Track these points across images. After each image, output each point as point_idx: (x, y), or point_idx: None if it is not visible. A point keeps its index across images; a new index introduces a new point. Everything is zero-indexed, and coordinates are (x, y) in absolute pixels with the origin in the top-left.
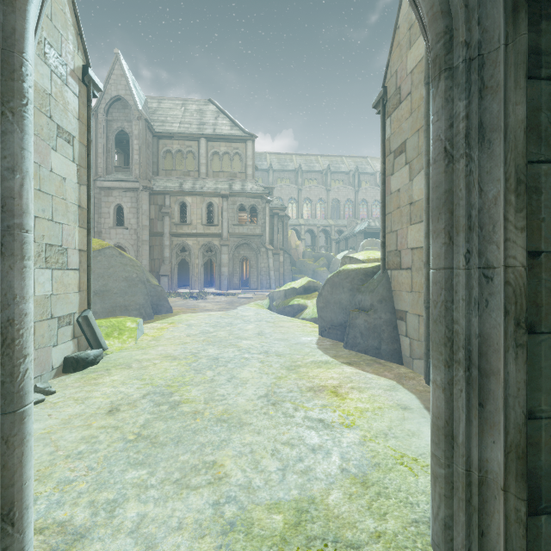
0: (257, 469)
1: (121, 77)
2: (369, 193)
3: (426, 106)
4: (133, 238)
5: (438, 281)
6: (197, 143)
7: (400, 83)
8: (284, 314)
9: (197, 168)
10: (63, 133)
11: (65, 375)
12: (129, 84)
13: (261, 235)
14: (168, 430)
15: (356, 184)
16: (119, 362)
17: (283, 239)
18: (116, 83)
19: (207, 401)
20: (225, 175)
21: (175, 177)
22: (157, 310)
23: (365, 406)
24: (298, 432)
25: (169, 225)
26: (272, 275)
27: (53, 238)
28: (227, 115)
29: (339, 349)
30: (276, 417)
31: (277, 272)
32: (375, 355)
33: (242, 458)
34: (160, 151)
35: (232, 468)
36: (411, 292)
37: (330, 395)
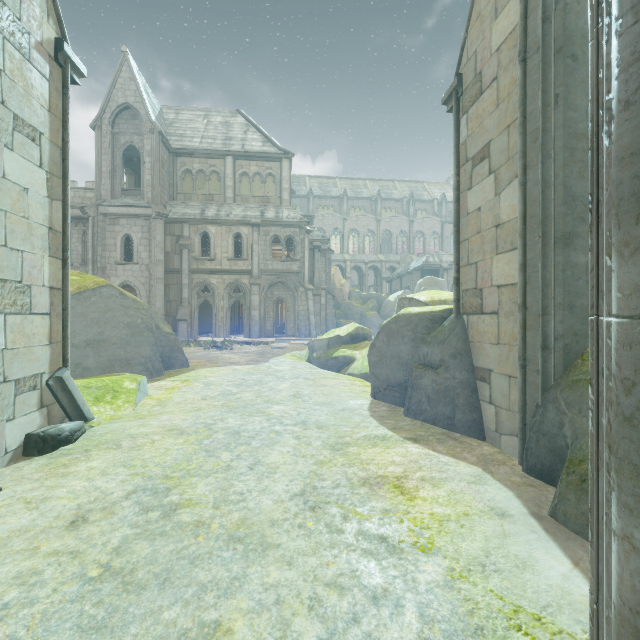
0: (286, 639)
1: (130, 81)
2: (426, 223)
3: (522, 91)
4: (145, 276)
5: (638, 340)
6: (222, 161)
7: (482, 67)
8: (327, 368)
9: (222, 191)
10: (23, 127)
11: (26, 460)
12: (139, 90)
13: (299, 272)
14: (153, 557)
15: (411, 213)
16: (105, 438)
17: (325, 277)
18: (124, 89)
19: (218, 504)
20: (256, 200)
21: (195, 203)
22: (170, 364)
23: (445, 512)
24: (349, 562)
25: (188, 259)
26: (312, 319)
27: (8, 271)
28: (259, 129)
29: (399, 417)
30: (317, 532)
31: (318, 316)
32: (447, 426)
33: (262, 615)
34: (178, 171)
35: (244, 638)
36: (498, 344)
37: (392, 492)
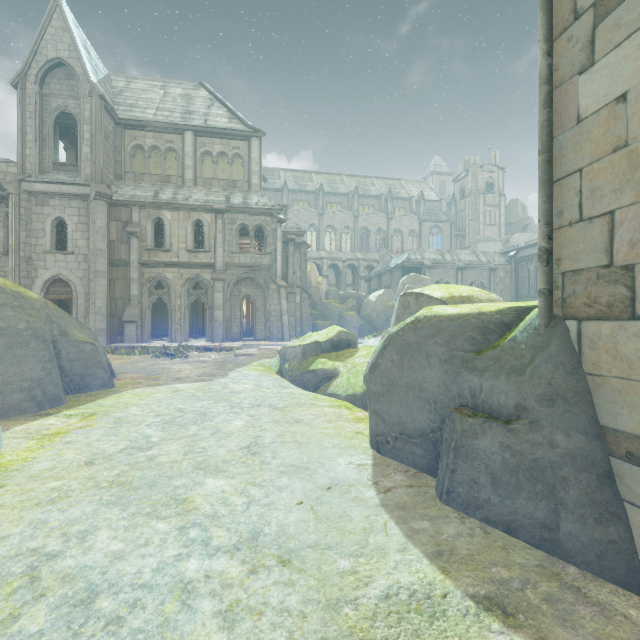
0: None
1: (63, 32)
2: (404, 221)
3: None
4: (82, 268)
5: None
6: (181, 137)
7: None
8: (302, 384)
9: (181, 172)
10: None
11: None
12: (75, 43)
13: (270, 266)
14: None
15: (389, 211)
16: None
17: (301, 274)
18: (55, 40)
19: None
20: (221, 183)
21: (148, 184)
22: (82, 384)
23: None
24: None
25: (137, 250)
26: (285, 321)
27: None
28: (224, 104)
29: (433, 507)
30: None
31: (293, 317)
32: (542, 543)
33: None
34: (126, 147)
35: None
36: None
37: None
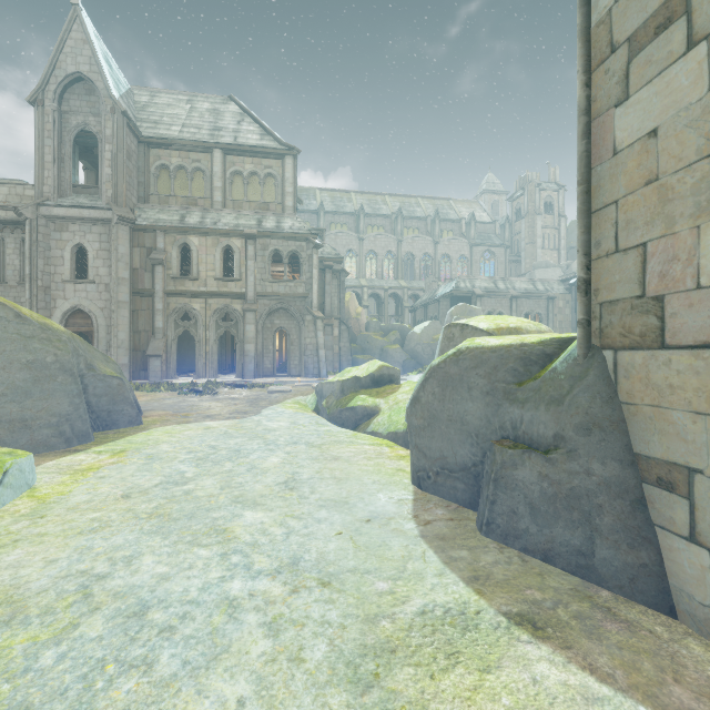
0: None
1: (83, 44)
2: (453, 246)
3: None
4: (104, 298)
5: None
6: (209, 156)
7: None
8: (340, 422)
9: (209, 194)
10: None
11: None
12: (96, 56)
13: (305, 296)
14: None
15: (436, 234)
16: None
17: (339, 304)
18: (75, 53)
19: None
20: (253, 206)
21: (173, 207)
22: (109, 421)
23: None
24: None
25: (162, 278)
26: (322, 355)
27: None
28: (256, 119)
29: (473, 538)
30: None
31: (330, 351)
32: (578, 570)
33: None
34: (150, 167)
35: None
36: None
37: None
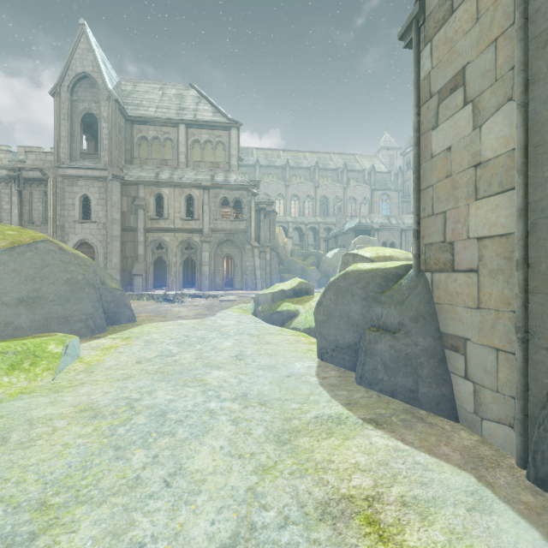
0: None
1: (88, 52)
2: (358, 190)
3: None
4: (102, 234)
5: None
6: (176, 129)
7: None
8: (271, 322)
9: (176, 157)
10: None
11: None
12: (97, 60)
13: (246, 231)
14: None
15: (345, 181)
16: None
17: (270, 236)
18: (82, 59)
19: None
20: (207, 165)
21: (150, 167)
22: (115, 319)
23: None
24: None
25: (143, 219)
26: (258, 274)
27: None
28: (209, 101)
29: (351, 385)
30: None
31: (264, 271)
32: (409, 400)
33: None
34: (134, 138)
35: None
36: (479, 309)
37: (367, 536)
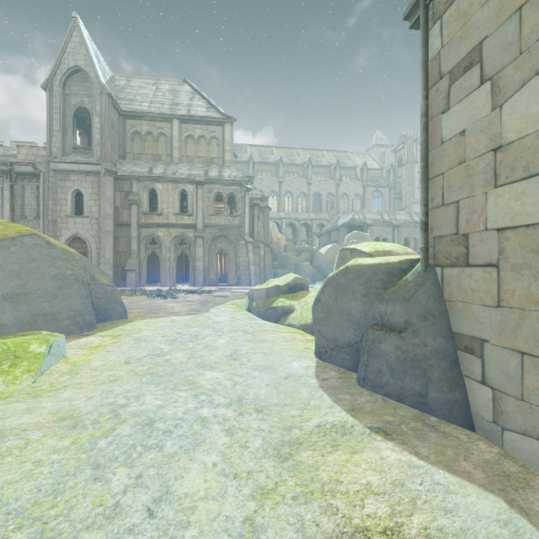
0: None
1: (80, 46)
2: (350, 187)
3: None
4: (95, 229)
5: None
6: (169, 124)
7: None
8: (266, 318)
9: (169, 152)
10: None
11: None
12: (89, 54)
13: (240, 226)
14: None
15: (337, 178)
16: None
17: (264, 232)
18: (74, 52)
19: None
20: (201, 160)
21: (144, 162)
22: (106, 315)
23: None
24: None
25: (136, 214)
26: (252, 270)
27: None
28: (203, 96)
29: (353, 388)
30: None
31: (258, 267)
32: (418, 405)
33: None
34: (127, 133)
35: None
36: (499, 307)
37: None
